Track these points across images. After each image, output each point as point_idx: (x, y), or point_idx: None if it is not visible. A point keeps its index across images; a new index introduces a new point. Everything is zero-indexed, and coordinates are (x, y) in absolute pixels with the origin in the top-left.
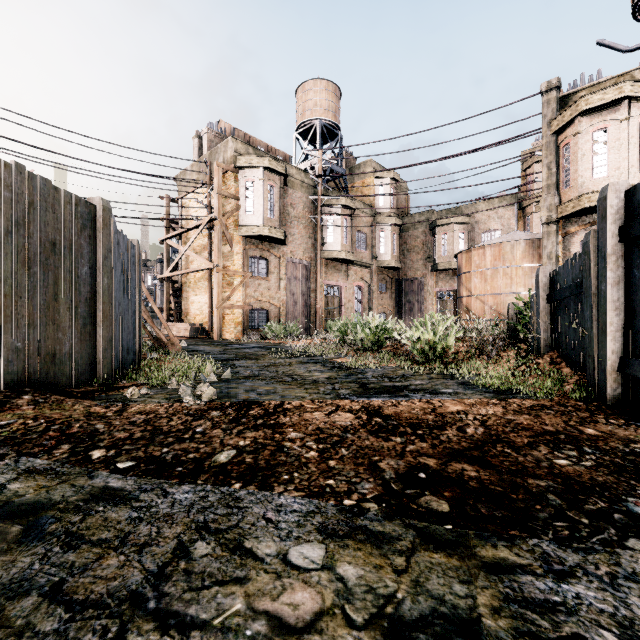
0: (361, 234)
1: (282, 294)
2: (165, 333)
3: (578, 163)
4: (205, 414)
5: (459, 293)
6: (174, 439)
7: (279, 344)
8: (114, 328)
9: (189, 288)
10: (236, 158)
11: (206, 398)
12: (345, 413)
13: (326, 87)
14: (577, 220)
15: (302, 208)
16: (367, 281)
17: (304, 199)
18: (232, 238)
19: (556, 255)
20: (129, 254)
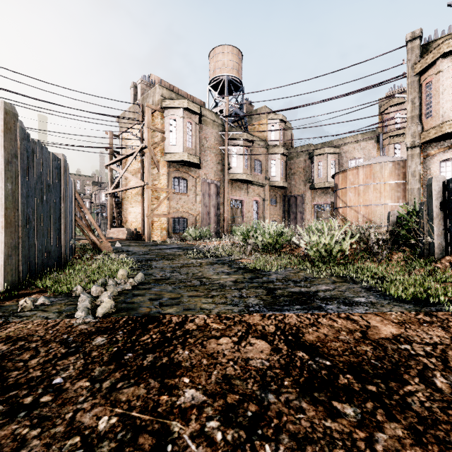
0: (258, 161)
1: (198, 206)
2: (109, 236)
3: (440, 96)
4: (85, 342)
5: (336, 205)
6: (3, 409)
7: (194, 245)
8: (21, 234)
9: (127, 202)
10: (162, 101)
11: (100, 313)
12: (258, 340)
13: (231, 51)
14: (437, 144)
15: (213, 141)
16: (262, 197)
17: (215, 134)
18: (159, 163)
19: (419, 173)
20: (51, 165)
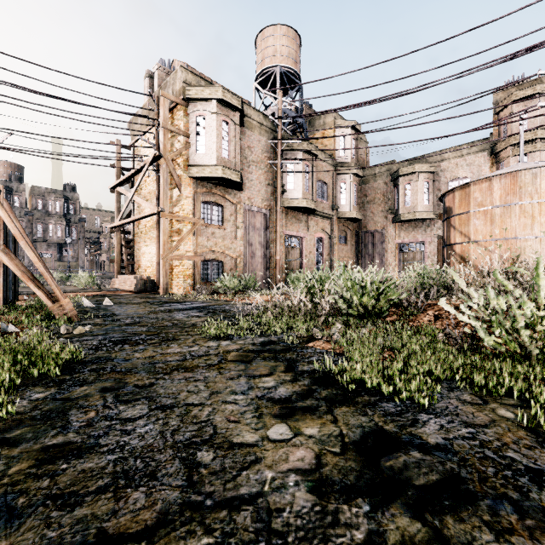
0: (322, 184)
1: (239, 244)
2: (113, 286)
3: None
4: None
5: (449, 240)
6: None
7: (229, 302)
8: None
9: (140, 238)
10: (185, 90)
11: None
12: None
13: (286, 33)
14: None
15: (261, 152)
16: (328, 232)
17: (263, 143)
18: (181, 180)
19: None
20: None
